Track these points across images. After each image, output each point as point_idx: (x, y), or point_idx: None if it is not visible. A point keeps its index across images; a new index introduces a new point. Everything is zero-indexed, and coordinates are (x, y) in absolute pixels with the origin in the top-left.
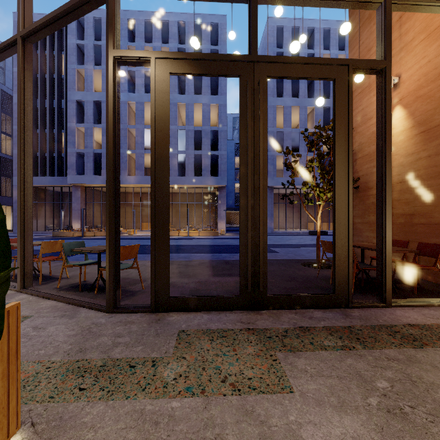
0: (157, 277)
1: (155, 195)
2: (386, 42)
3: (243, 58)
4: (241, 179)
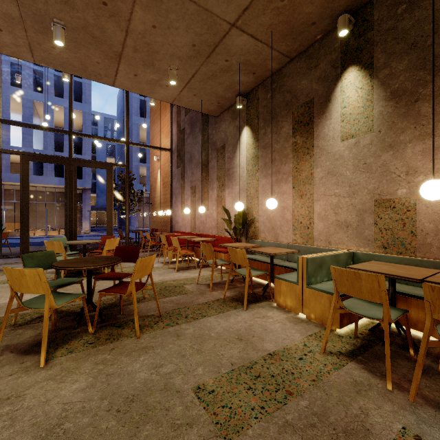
0: (23, 243)
1: (22, 210)
2: (126, 158)
3: (66, 158)
4: (65, 204)
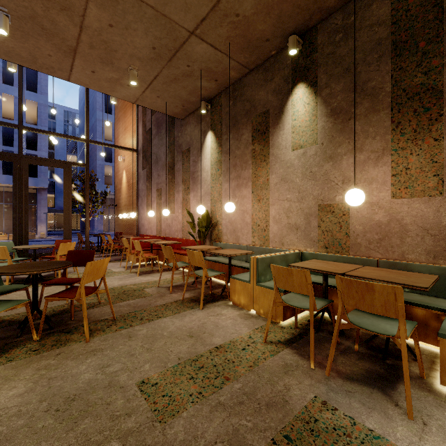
0: None
1: None
2: (87, 157)
3: (14, 155)
4: (14, 206)
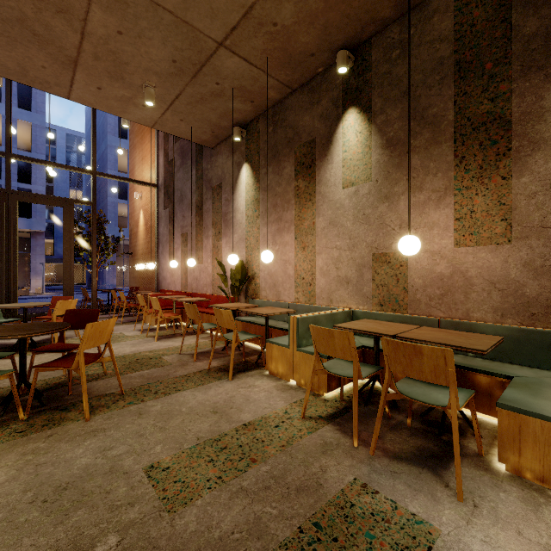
0: None
1: None
2: (93, 194)
3: (0, 190)
4: None
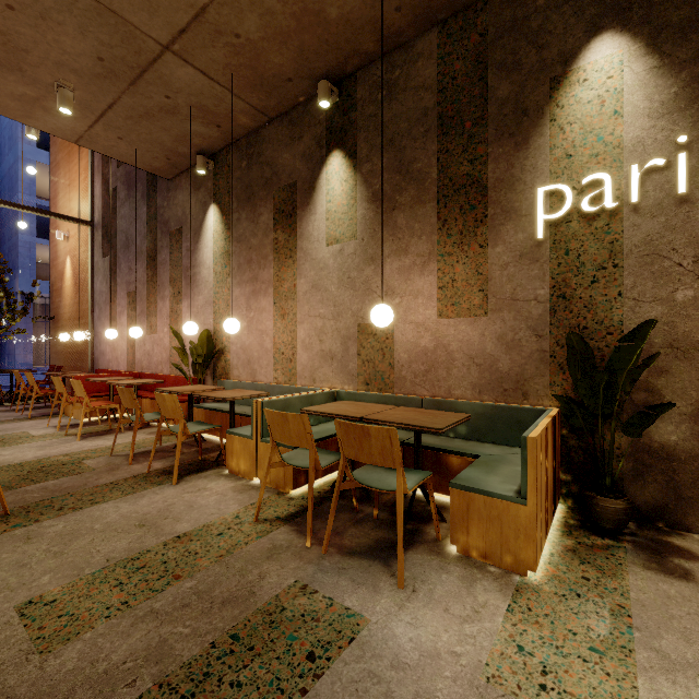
0: None
1: None
2: None
3: None
4: None
